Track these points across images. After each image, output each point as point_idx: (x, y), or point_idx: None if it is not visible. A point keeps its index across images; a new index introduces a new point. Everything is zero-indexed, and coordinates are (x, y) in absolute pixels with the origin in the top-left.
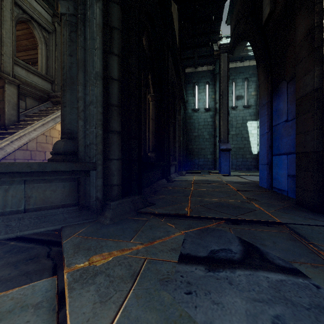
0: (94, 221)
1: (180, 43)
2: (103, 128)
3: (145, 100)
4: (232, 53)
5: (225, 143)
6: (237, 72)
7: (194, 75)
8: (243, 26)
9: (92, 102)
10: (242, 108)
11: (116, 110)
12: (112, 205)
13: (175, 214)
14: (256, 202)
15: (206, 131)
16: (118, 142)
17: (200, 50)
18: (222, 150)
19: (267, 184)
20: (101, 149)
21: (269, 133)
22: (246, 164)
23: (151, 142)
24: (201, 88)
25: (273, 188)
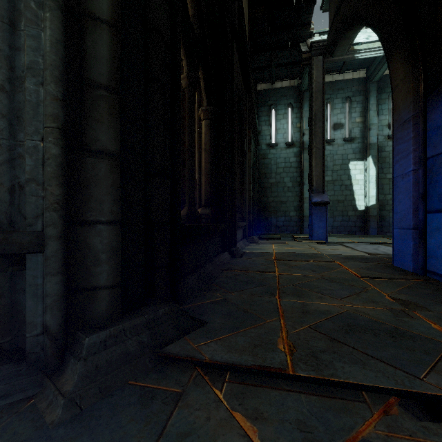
0: (23, 403)
1: (250, 41)
2: (67, 141)
3: (192, 112)
4: (331, 53)
5: (319, 193)
6: (334, 88)
7: (270, 93)
8: (355, 0)
9: (32, 69)
10: (342, 142)
11: (106, 99)
12: (86, 347)
13: (256, 367)
14: (425, 313)
15: (288, 176)
16: (111, 178)
17: (280, 55)
18: (315, 203)
19: (414, 264)
20: (57, 195)
21: (420, 171)
22: (347, 225)
23: (204, 190)
24: (280, 113)
25: (428, 272)
